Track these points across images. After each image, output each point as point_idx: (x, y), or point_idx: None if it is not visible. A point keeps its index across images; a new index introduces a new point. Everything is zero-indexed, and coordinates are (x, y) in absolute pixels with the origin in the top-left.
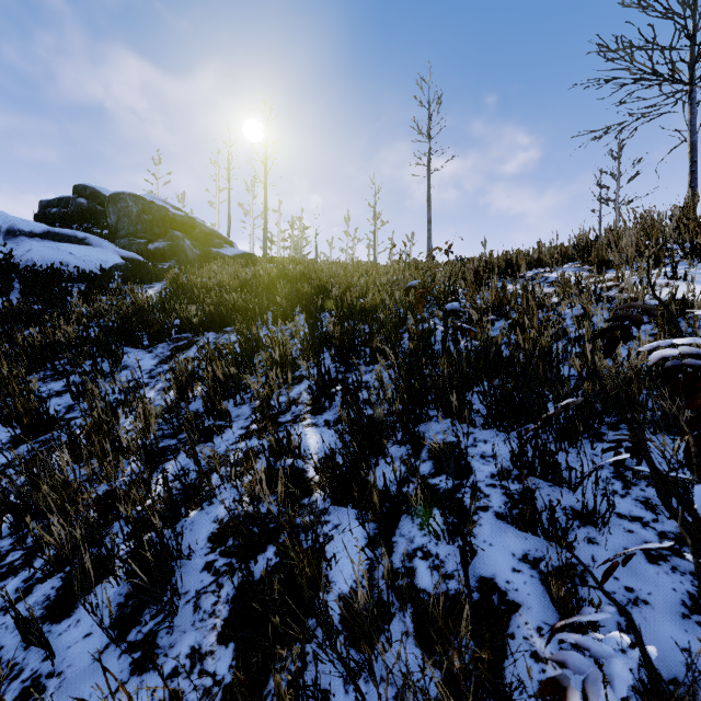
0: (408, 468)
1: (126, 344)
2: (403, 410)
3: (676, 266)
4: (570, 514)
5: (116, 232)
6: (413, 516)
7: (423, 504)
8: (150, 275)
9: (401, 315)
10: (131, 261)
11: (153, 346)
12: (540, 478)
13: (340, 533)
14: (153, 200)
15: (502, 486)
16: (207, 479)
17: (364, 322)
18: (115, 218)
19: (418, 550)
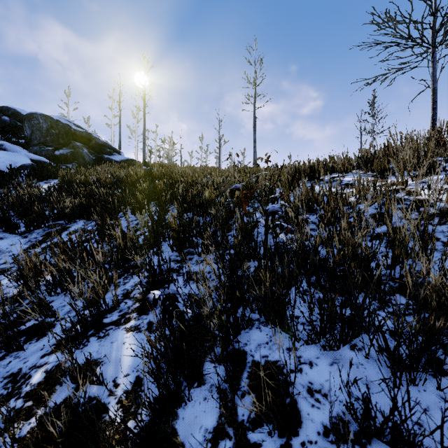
0: (224, 406)
1: (5, 230)
2: (223, 324)
3: None
4: None
5: (30, 142)
6: None
7: None
8: (49, 173)
9: (231, 209)
10: (39, 162)
11: (30, 232)
12: (388, 444)
13: None
14: (59, 120)
15: None
16: None
17: (199, 216)
18: (30, 131)
19: None
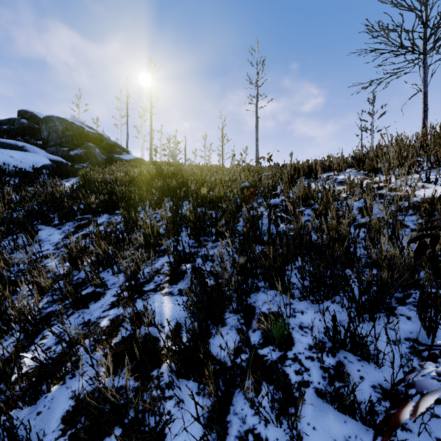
0: (241, 337)
1: (42, 223)
2: (238, 285)
3: (429, 174)
4: (380, 393)
5: (47, 143)
6: (245, 390)
7: (253, 377)
8: (68, 172)
9: (238, 204)
10: (57, 162)
11: (62, 224)
12: (350, 352)
13: (173, 438)
14: (74, 122)
15: (319, 361)
16: (69, 355)
17: (211, 210)
18: (47, 133)
19: (250, 432)
